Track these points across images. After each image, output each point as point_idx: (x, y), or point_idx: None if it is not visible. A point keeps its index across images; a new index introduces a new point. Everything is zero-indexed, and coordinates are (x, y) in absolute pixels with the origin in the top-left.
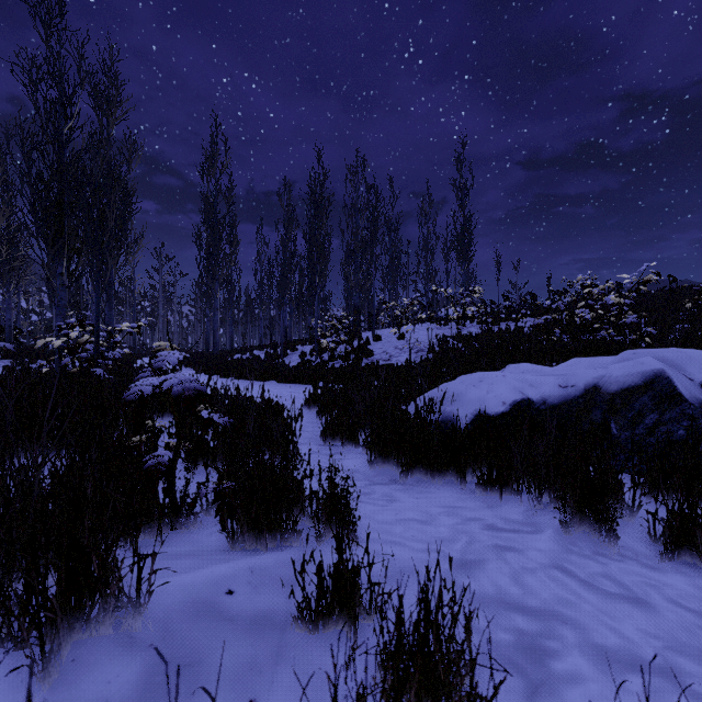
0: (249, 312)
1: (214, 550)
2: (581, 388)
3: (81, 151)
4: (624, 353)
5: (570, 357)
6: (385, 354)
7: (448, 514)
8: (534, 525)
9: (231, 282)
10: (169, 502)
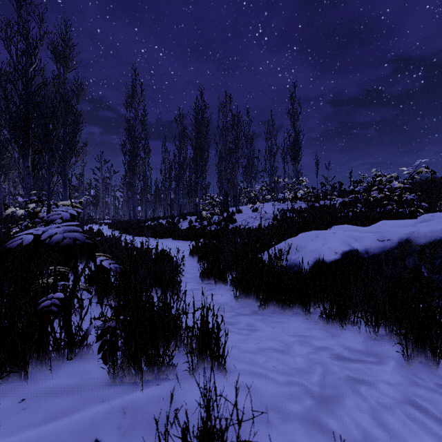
0: (157, 195)
1: (97, 383)
2: (396, 242)
3: (41, 85)
4: (424, 216)
5: (370, 222)
6: (244, 221)
7: (300, 344)
8: (376, 356)
9: (146, 176)
10: (64, 337)
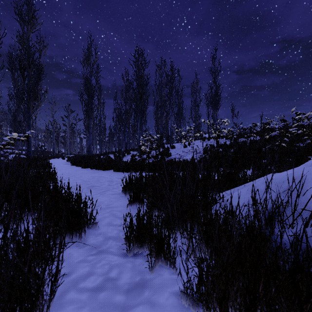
0: (111, 137)
1: None
2: None
3: None
4: None
5: (305, 154)
6: (178, 155)
7: None
8: None
9: (101, 121)
10: None
